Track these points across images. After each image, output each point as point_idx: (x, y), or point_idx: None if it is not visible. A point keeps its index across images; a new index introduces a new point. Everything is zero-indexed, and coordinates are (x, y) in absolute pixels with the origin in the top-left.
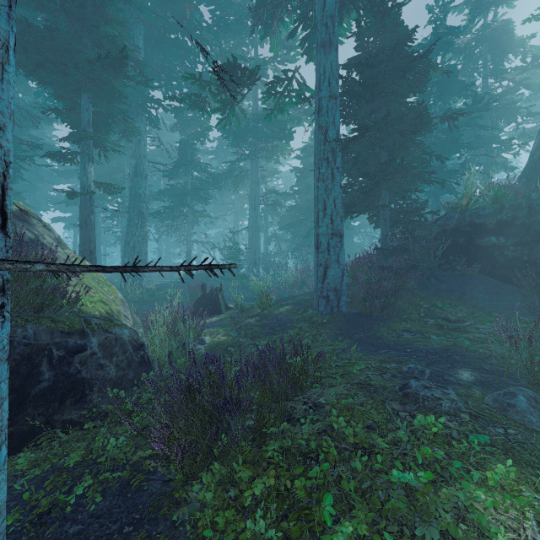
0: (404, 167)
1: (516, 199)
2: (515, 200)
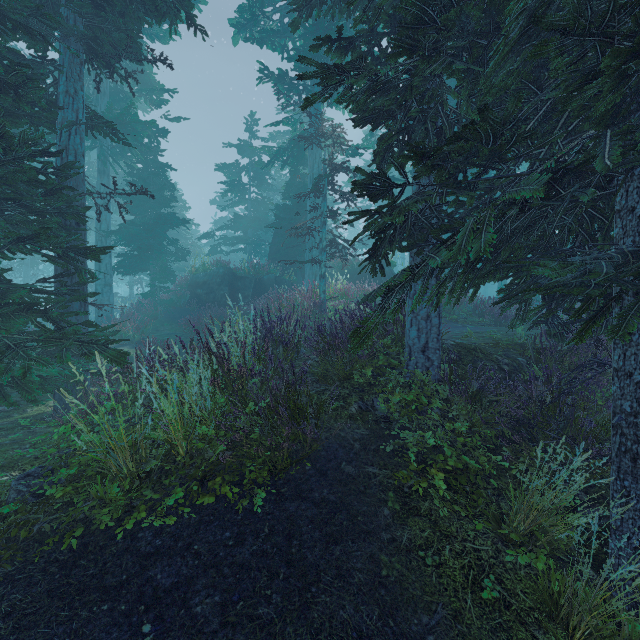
0: (146, 250)
1: (211, 271)
2: (210, 271)
